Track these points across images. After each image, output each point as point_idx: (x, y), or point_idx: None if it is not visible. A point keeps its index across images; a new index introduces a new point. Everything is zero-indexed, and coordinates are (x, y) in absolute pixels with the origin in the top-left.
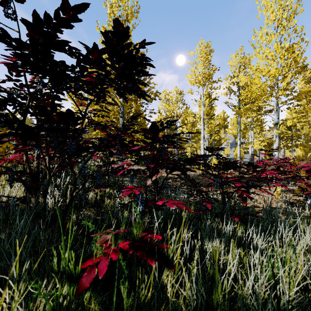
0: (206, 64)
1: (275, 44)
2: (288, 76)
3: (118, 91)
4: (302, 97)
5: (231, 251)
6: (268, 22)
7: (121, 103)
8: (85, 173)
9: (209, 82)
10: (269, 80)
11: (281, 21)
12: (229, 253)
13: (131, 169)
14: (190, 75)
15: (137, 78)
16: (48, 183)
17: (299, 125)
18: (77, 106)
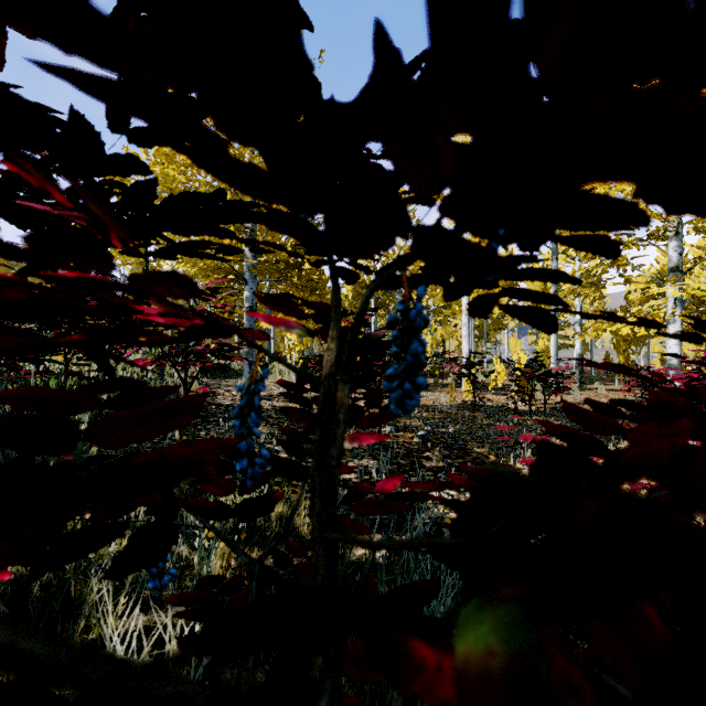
0: None
1: None
2: None
3: None
4: None
5: None
6: None
7: None
8: None
9: None
10: None
11: None
12: None
13: None
14: None
15: None
16: None
17: (692, 281)
18: None
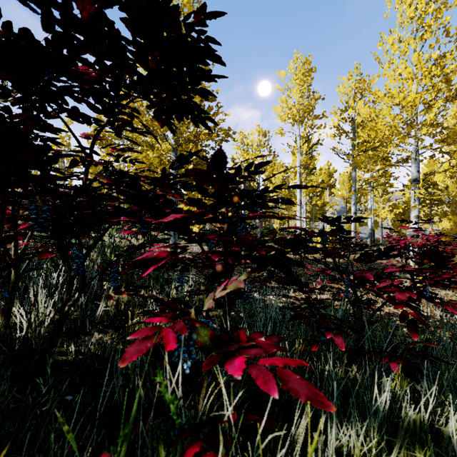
0: (305, 90)
1: (415, 55)
2: (435, 104)
3: (147, 98)
4: (455, 139)
5: (399, 456)
6: (403, 21)
7: (173, 147)
8: (81, 269)
9: (309, 118)
10: (405, 112)
11: (423, 20)
12: (382, 442)
13: (179, 259)
14: (280, 106)
15: (189, 81)
16: (13, 287)
17: (442, 183)
18: (76, 136)
